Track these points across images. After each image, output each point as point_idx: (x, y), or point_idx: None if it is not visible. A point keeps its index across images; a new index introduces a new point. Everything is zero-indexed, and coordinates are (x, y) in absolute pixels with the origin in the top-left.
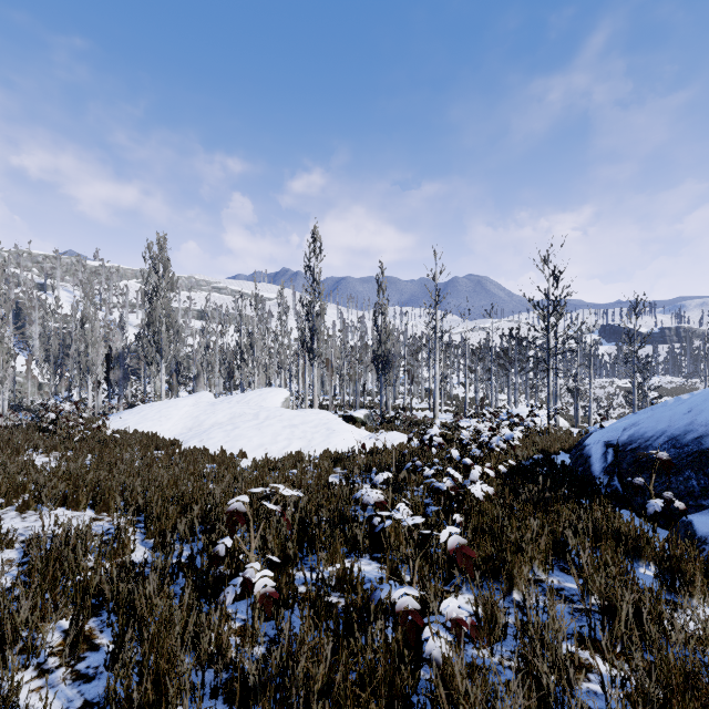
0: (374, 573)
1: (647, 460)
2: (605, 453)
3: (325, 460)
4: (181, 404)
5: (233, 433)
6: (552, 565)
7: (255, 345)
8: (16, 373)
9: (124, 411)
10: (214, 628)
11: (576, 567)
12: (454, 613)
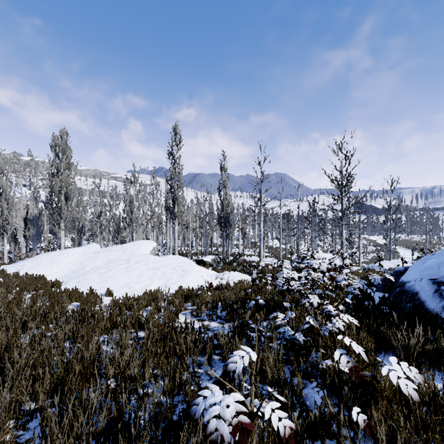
0: None
1: None
2: (439, 291)
3: (177, 298)
4: (71, 253)
5: (105, 275)
6: None
7: (134, 210)
8: None
9: (28, 258)
10: None
11: None
12: None
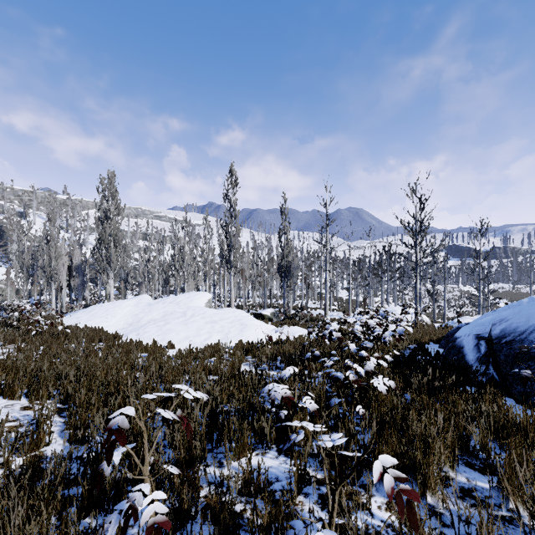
0: (282, 469)
1: (524, 352)
2: (477, 345)
3: (238, 350)
4: (124, 305)
5: (164, 328)
6: (457, 460)
7: (185, 258)
8: None
9: (79, 310)
10: None
11: (480, 461)
12: None
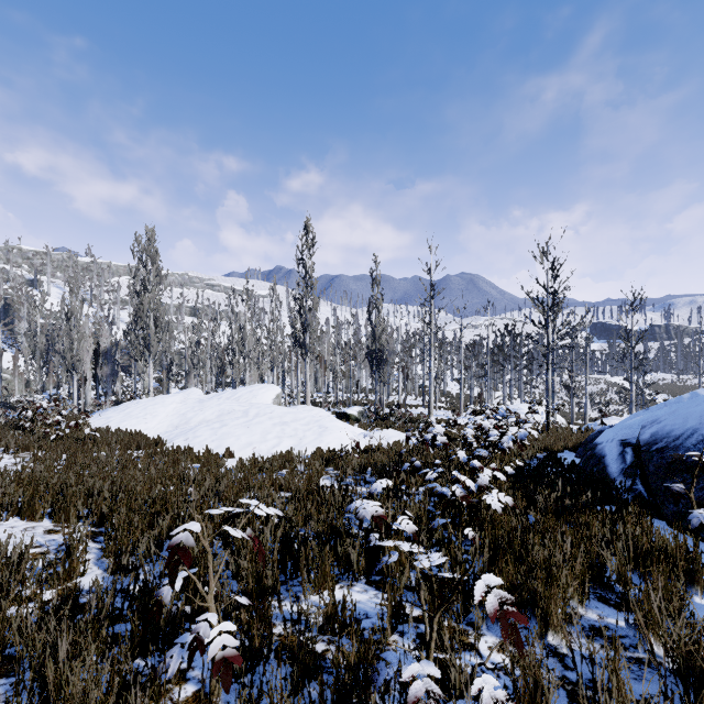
0: (372, 604)
1: (679, 462)
2: (622, 453)
3: (316, 460)
4: (168, 401)
5: (220, 431)
6: (588, 594)
7: (246, 340)
8: (3, 370)
9: (110, 408)
10: (160, 696)
11: (616, 595)
12: (492, 697)
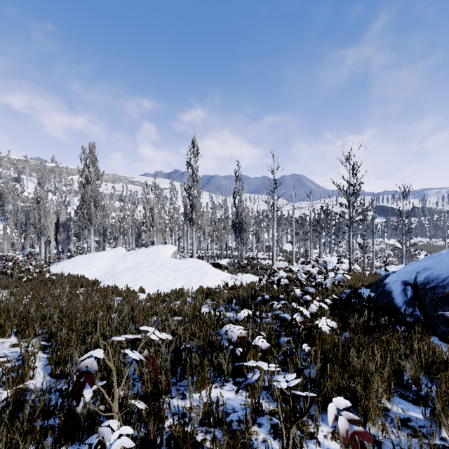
0: (238, 400)
1: (446, 296)
2: (404, 290)
3: (199, 294)
4: (102, 256)
5: (136, 275)
6: (393, 393)
7: (154, 216)
8: None
9: (65, 260)
10: None
11: (412, 393)
12: None
